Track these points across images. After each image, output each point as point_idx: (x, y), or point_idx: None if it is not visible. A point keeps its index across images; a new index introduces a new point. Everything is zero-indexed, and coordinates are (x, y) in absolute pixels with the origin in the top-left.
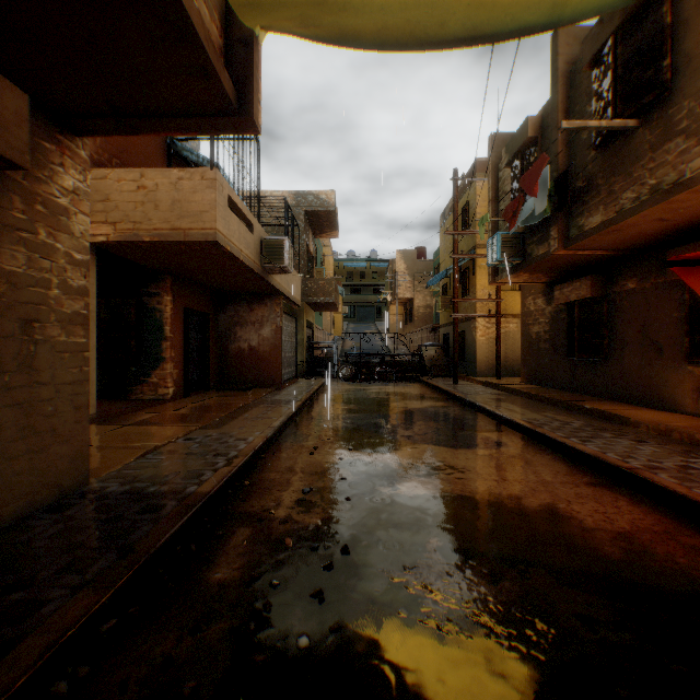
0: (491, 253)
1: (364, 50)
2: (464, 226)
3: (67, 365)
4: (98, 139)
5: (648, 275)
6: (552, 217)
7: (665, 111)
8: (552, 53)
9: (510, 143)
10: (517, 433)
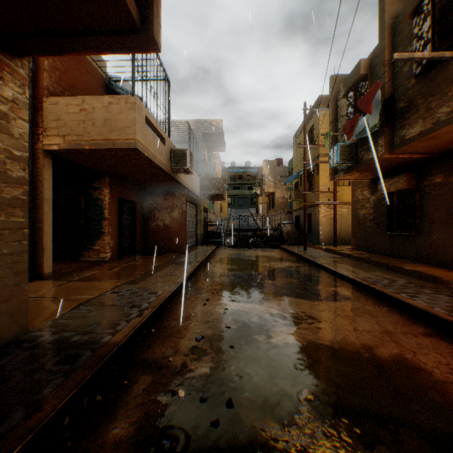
0: (332, 158)
1: None
2: (310, 142)
3: (6, 240)
4: (54, 77)
5: (452, 171)
6: (380, 130)
7: None
8: (380, 10)
9: (346, 80)
10: (356, 288)
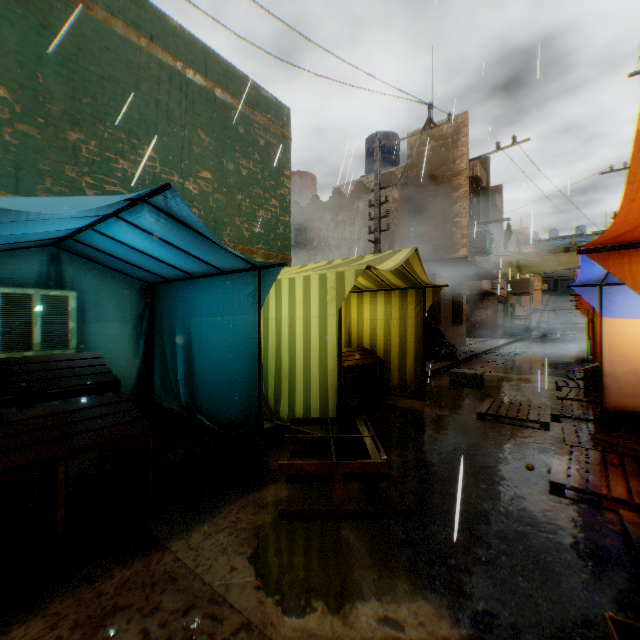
0: None
1: None
2: None
3: (464, 323)
4: None
5: None
6: None
7: None
8: None
9: None
10: None
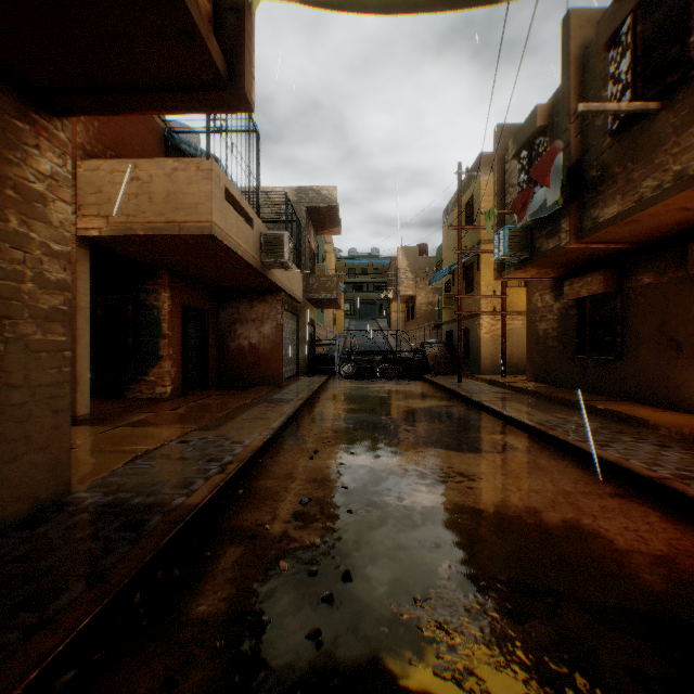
0: (498, 247)
1: (368, 14)
2: (468, 222)
3: (43, 366)
4: (92, 130)
5: (665, 269)
6: (564, 208)
7: (691, 90)
8: (564, 36)
9: (517, 134)
10: (528, 436)
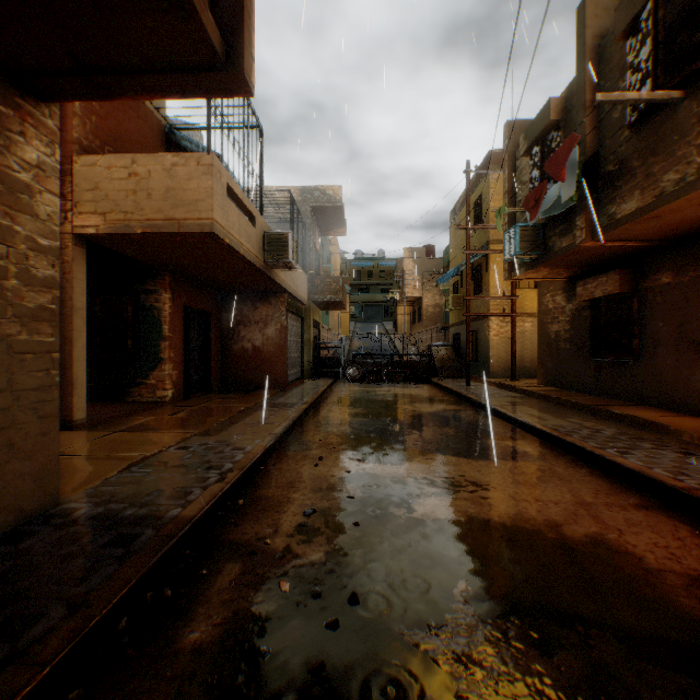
0: (508, 246)
1: None
2: (476, 222)
3: (29, 368)
4: (89, 124)
5: (685, 267)
6: (579, 205)
7: None
8: (579, 26)
9: (529, 129)
10: (542, 442)
